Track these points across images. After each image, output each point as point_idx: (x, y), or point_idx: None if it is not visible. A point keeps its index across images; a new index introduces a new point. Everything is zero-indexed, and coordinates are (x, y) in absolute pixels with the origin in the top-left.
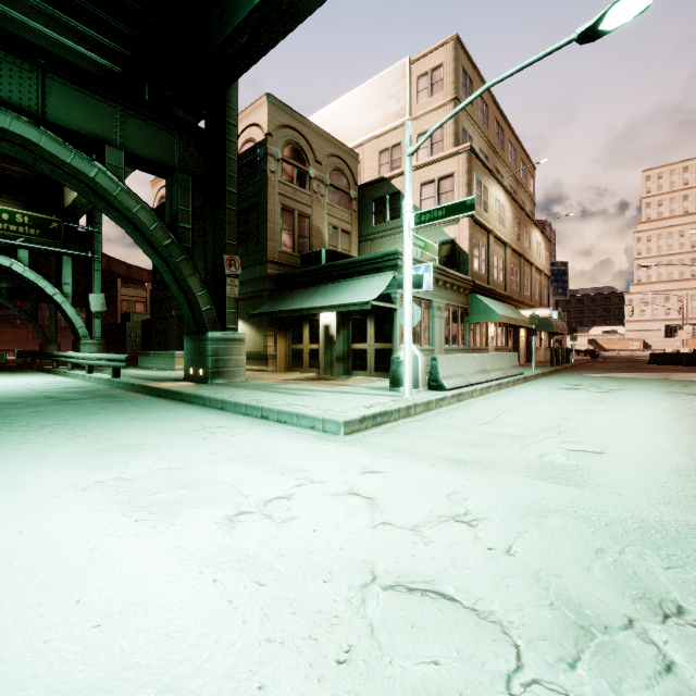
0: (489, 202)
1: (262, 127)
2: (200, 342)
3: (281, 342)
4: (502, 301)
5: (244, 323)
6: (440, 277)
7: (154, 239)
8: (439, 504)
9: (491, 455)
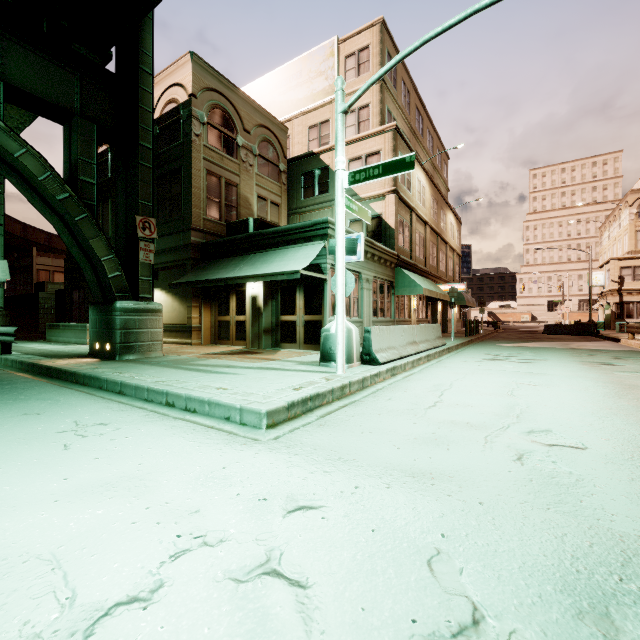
0: (412, 182)
1: (186, 87)
2: (107, 312)
3: (206, 313)
4: (423, 276)
5: (166, 293)
6: (369, 250)
7: (46, 192)
8: (422, 590)
9: (458, 459)
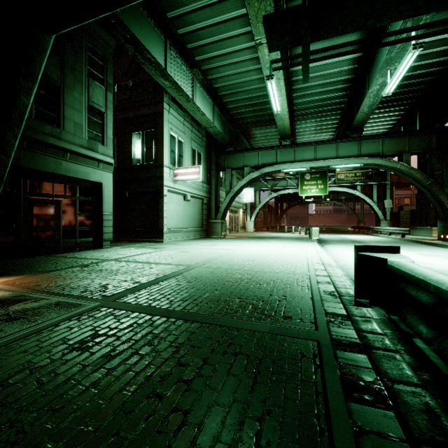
0: None
1: None
2: (446, 223)
3: None
4: None
5: None
6: None
7: (422, 183)
8: None
9: None
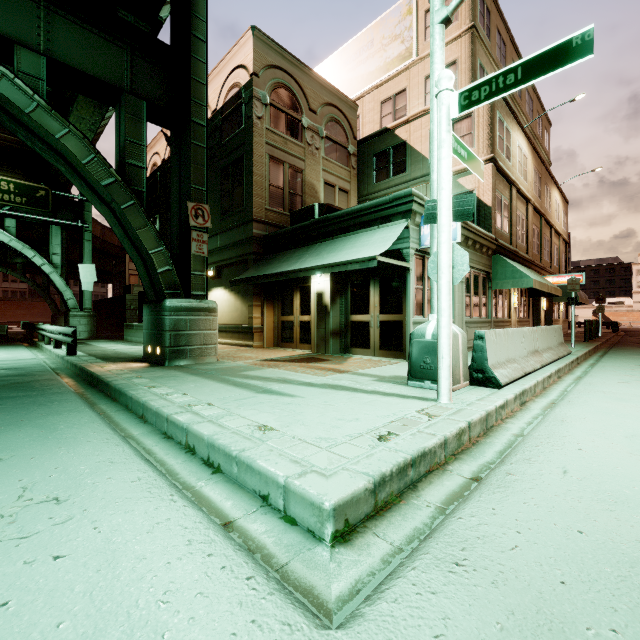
0: (512, 149)
1: (247, 67)
2: (157, 312)
3: (268, 313)
4: (525, 266)
5: (229, 292)
6: (462, 232)
7: (90, 177)
8: None
9: None
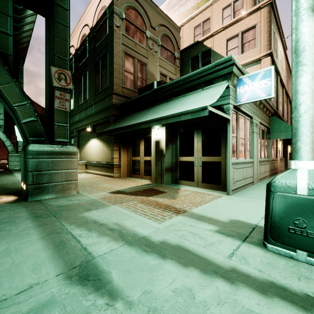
0: (278, 52)
1: None
2: (24, 155)
3: (124, 154)
4: None
5: (100, 141)
6: None
7: None
8: None
9: None
